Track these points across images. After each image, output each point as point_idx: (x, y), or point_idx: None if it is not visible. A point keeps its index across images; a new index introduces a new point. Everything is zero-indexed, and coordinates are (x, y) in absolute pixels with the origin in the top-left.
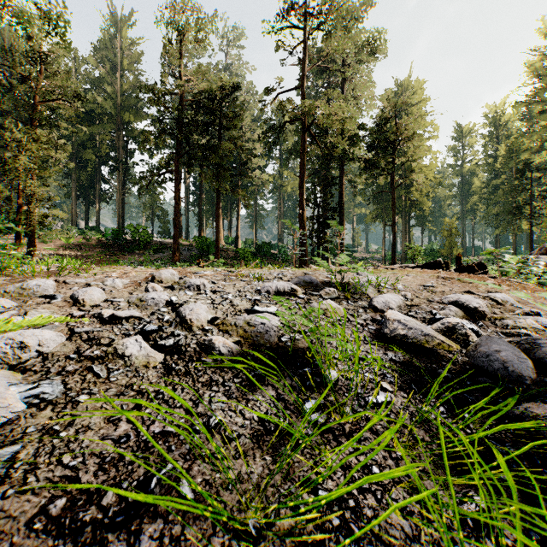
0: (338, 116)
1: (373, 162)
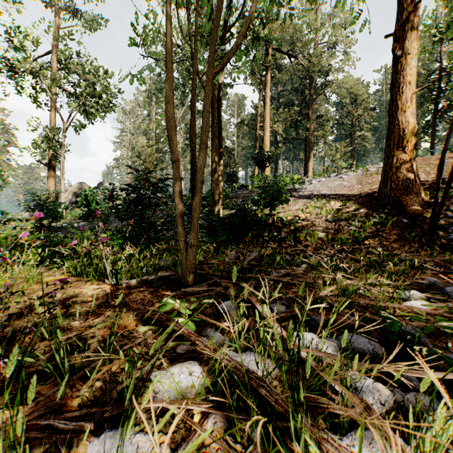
0: None
1: None
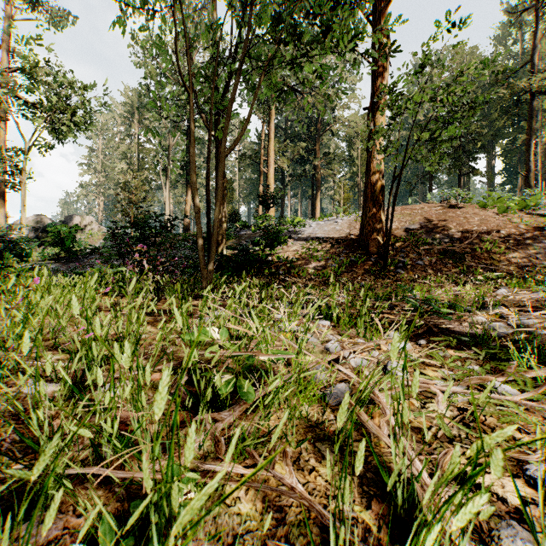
0: None
1: None
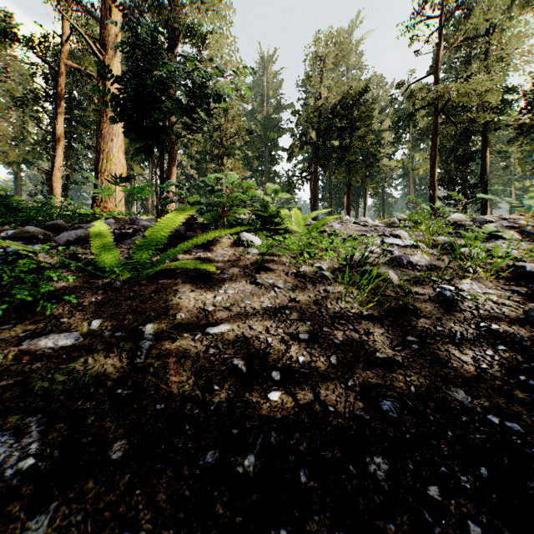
0: (477, 89)
1: (529, 126)
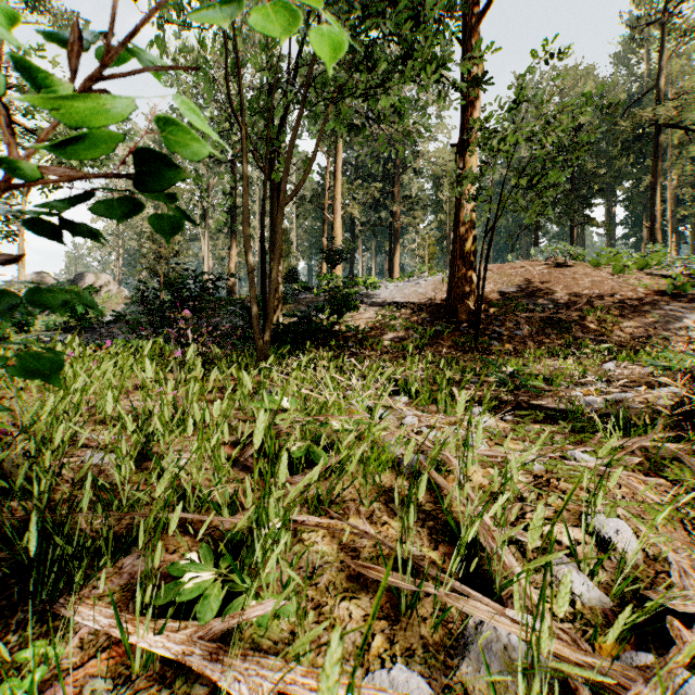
0: None
1: None
